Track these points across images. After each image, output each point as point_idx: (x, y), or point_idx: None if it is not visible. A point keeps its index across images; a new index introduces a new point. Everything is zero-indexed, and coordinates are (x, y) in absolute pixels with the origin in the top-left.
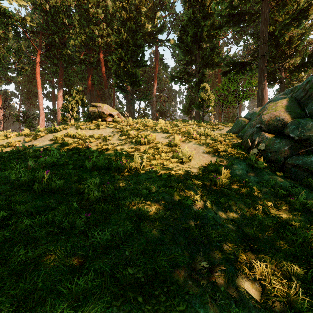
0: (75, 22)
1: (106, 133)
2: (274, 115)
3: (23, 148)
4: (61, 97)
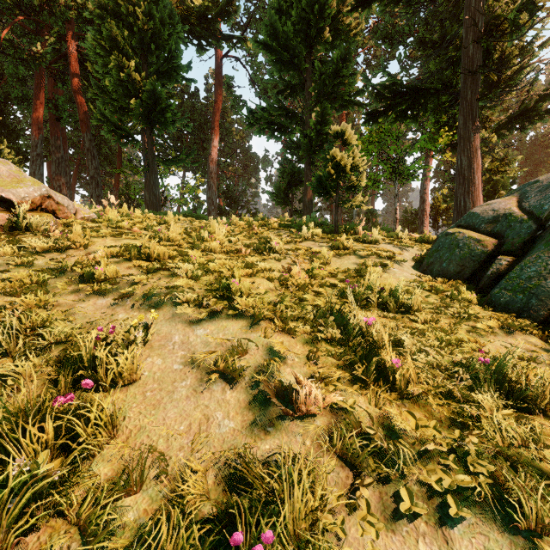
0: None
1: None
2: None
3: None
4: None
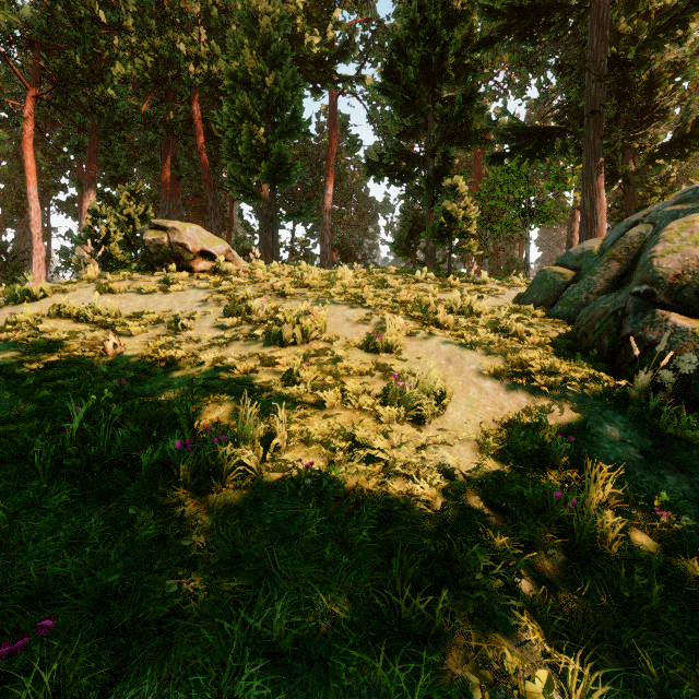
0: (125, 20)
1: (185, 304)
2: (694, 257)
3: None
4: None
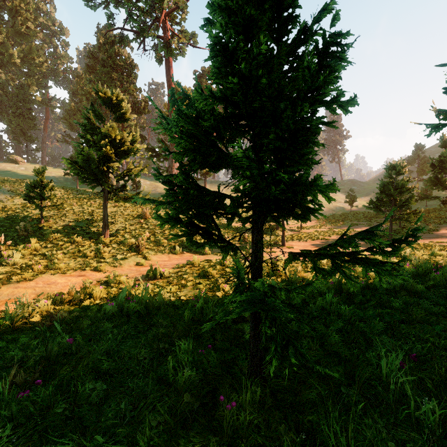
0: None
1: (24, 168)
2: None
3: None
4: None
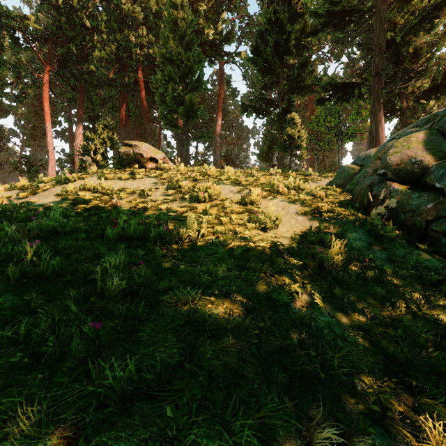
0: (101, 24)
1: (146, 185)
2: (406, 155)
3: (11, 207)
4: (81, 135)
